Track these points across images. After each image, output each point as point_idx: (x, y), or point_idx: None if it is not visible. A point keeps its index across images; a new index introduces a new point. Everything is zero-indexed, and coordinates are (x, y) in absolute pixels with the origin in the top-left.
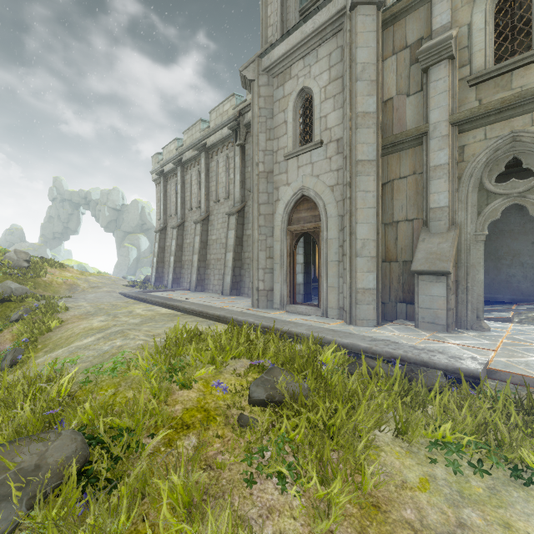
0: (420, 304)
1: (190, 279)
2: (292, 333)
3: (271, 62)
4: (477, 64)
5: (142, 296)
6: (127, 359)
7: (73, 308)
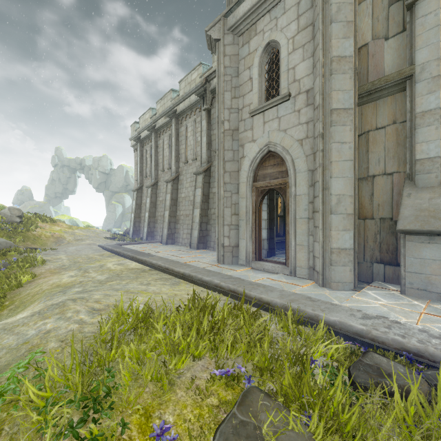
0: (407, 267)
1: (162, 233)
2: (263, 300)
3: (236, 19)
4: None
5: (116, 249)
6: (41, 361)
7: (50, 261)
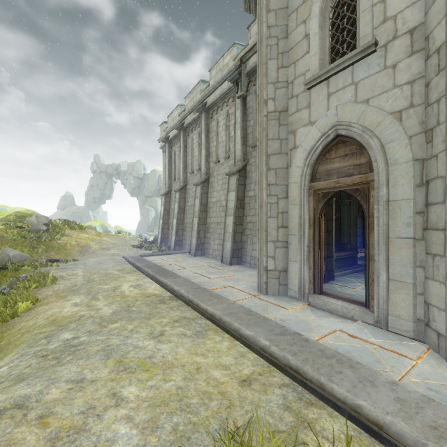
0: None
1: (190, 243)
2: (363, 414)
3: None
4: None
5: (137, 264)
6: None
7: (64, 278)
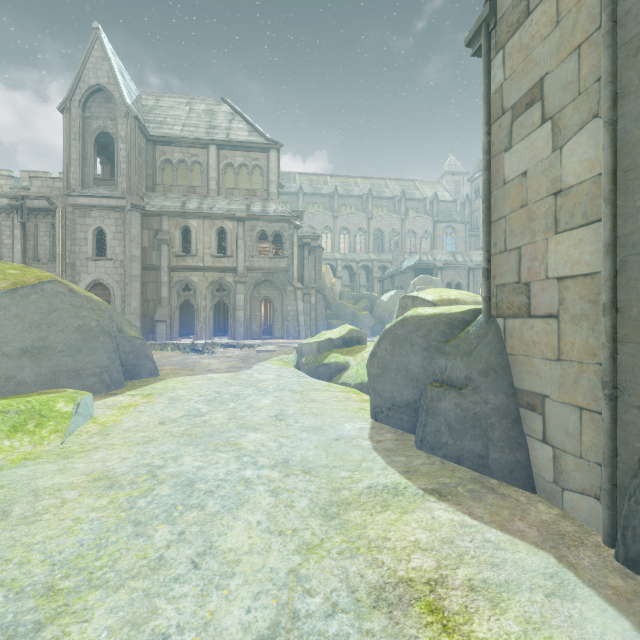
0: (157, 332)
1: None
2: None
3: (77, 203)
4: (177, 250)
5: None
6: None
7: None
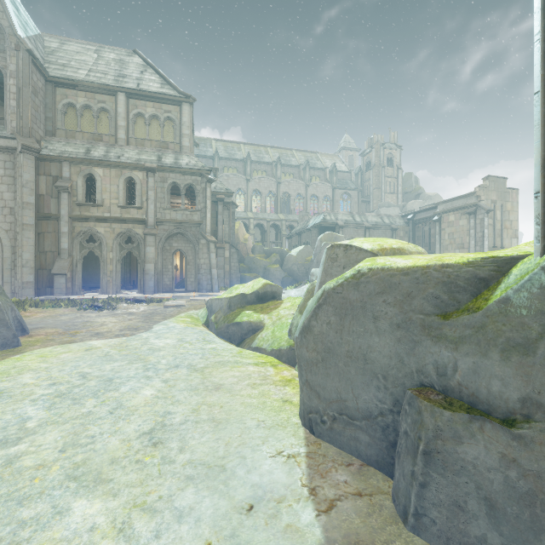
0: (56, 286)
1: None
2: None
3: None
4: (79, 199)
5: None
6: None
7: None
